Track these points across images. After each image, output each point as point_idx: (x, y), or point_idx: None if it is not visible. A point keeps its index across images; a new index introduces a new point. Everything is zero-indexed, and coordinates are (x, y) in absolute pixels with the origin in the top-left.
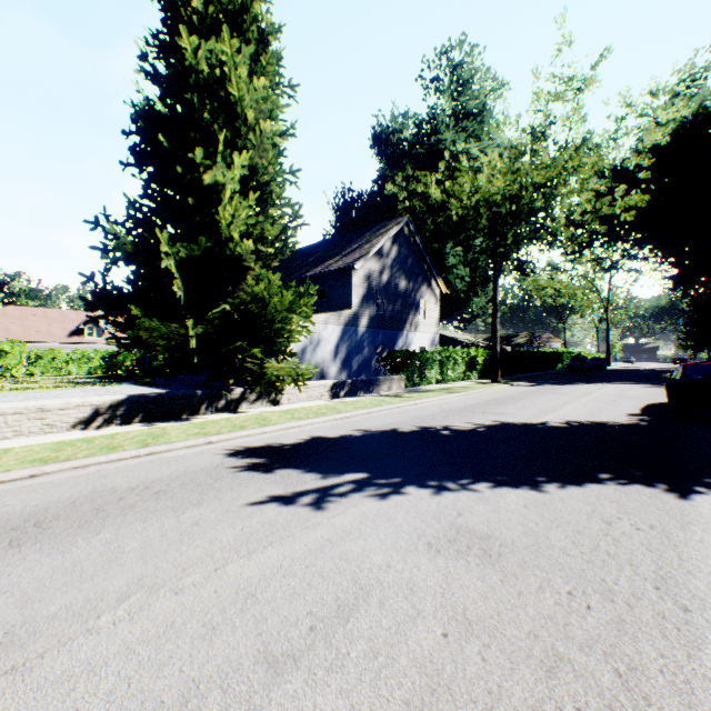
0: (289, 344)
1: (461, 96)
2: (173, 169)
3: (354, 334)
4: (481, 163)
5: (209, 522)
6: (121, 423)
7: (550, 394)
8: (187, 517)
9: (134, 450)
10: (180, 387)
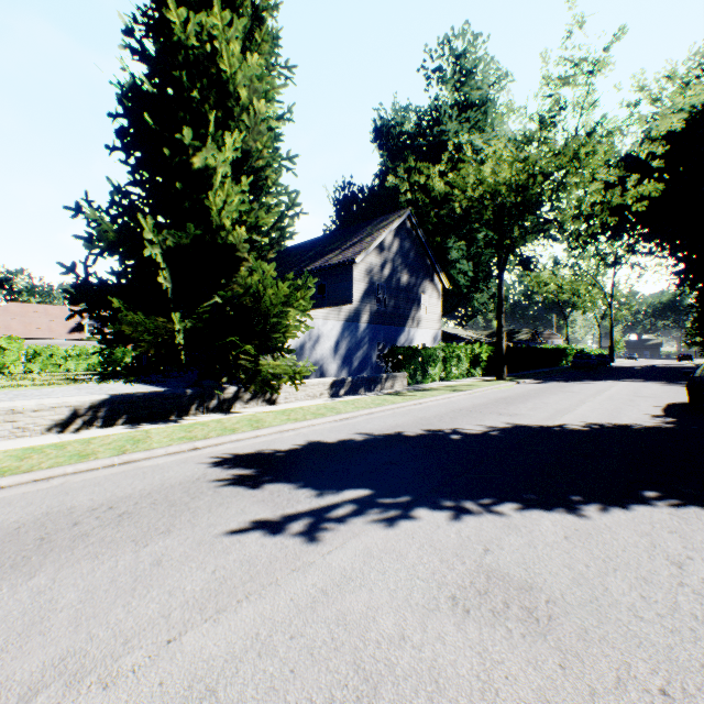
0: (285, 340)
1: (464, 86)
2: (161, 152)
3: (355, 330)
4: (484, 156)
5: (174, 561)
6: (102, 426)
7: (560, 393)
8: (148, 552)
9: (108, 458)
10: (176, 384)
